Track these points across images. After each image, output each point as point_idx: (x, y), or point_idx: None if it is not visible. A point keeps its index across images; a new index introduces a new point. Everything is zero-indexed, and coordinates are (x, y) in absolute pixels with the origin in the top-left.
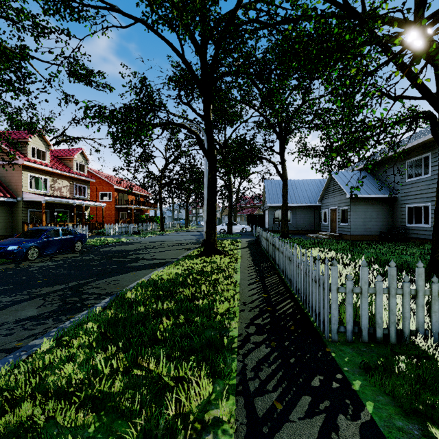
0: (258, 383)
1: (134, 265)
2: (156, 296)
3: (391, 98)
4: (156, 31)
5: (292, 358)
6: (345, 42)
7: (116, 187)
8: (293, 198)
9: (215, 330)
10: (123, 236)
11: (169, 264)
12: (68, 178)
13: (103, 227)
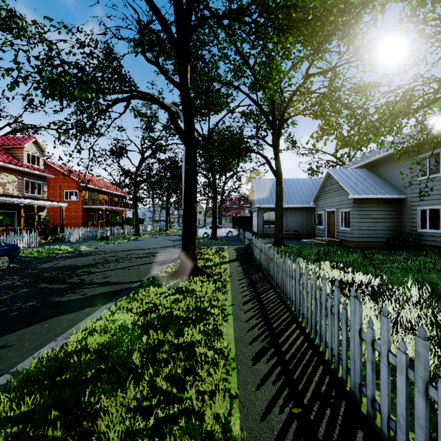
0: None
1: (65, 300)
2: None
3: None
4: None
5: None
6: None
7: (83, 185)
8: (285, 199)
9: None
10: (86, 243)
11: (122, 296)
12: (16, 171)
13: (63, 231)
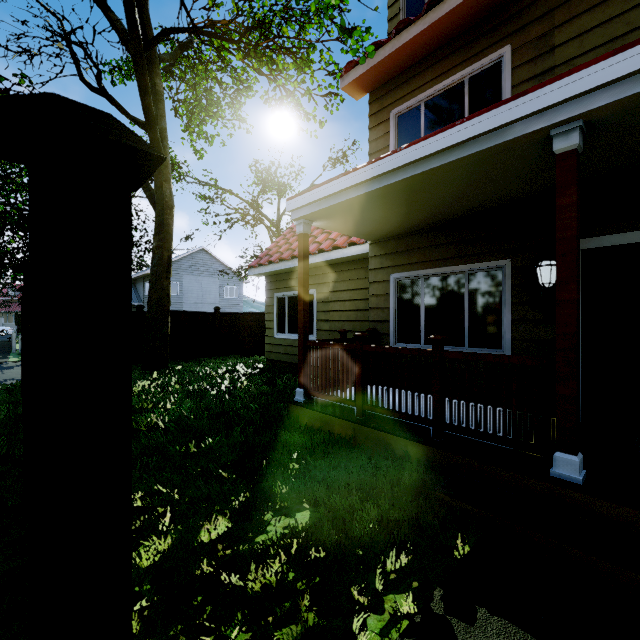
0: None
1: None
2: None
3: None
4: None
5: None
6: None
7: None
8: None
9: None
10: None
11: None
12: None
13: None
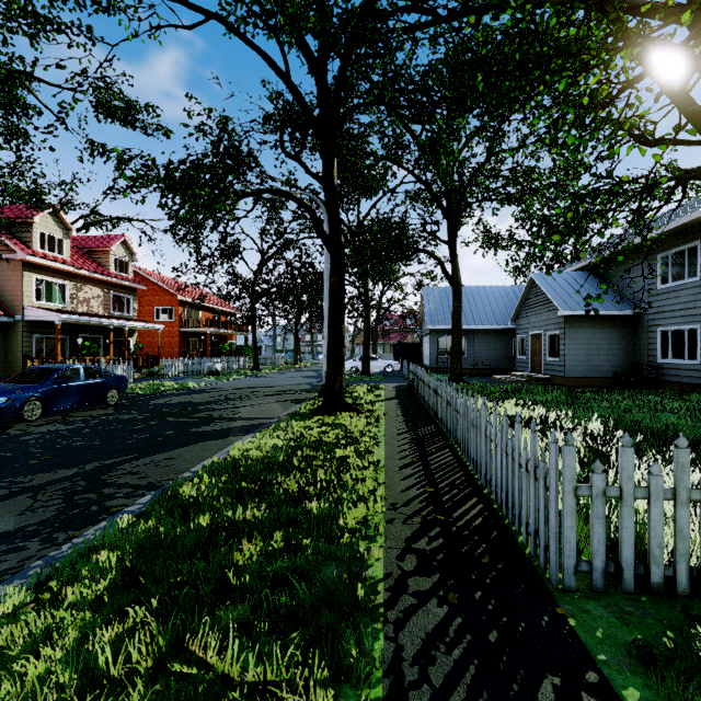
0: (428, 695)
1: (203, 431)
2: (235, 492)
3: (645, 143)
4: (243, 34)
5: (492, 631)
6: (572, 38)
7: (181, 299)
8: (470, 316)
9: (341, 564)
10: (192, 379)
11: (263, 428)
12: (102, 283)
13: (159, 363)
